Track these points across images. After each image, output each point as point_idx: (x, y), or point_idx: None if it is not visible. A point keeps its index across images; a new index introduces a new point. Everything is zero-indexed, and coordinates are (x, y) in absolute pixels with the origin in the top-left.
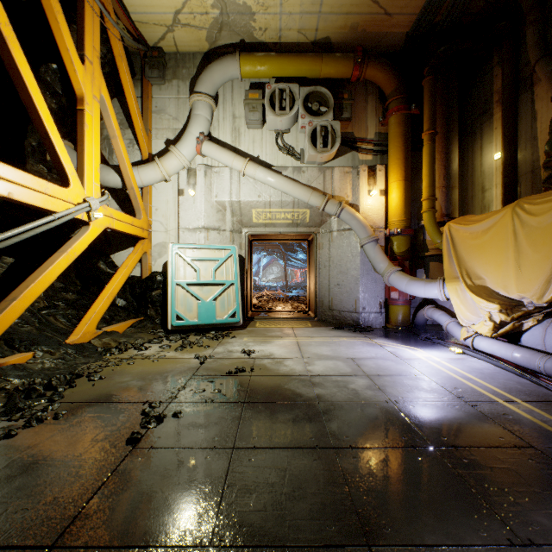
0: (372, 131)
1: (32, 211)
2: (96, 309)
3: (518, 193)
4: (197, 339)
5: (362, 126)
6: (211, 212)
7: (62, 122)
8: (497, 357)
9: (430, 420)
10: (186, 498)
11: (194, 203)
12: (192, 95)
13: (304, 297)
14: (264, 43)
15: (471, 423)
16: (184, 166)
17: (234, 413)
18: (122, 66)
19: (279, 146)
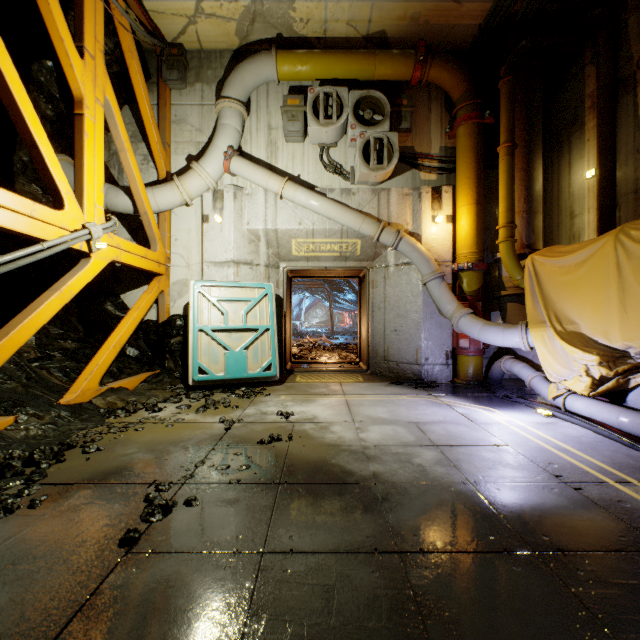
0: (436, 145)
1: (22, 241)
2: (99, 360)
3: (617, 219)
4: (223, 397)
5: (425, 139)
6: (242, 243)
7: (60, 132)
8: (597, 421)
9: (524, 510)
10: (193, 635)
11: (221, 231)
12: (219, 100)
13: (354, 345)
14: (306, 38)
15: (578, 514)
16: (209, 187)
17: (265, 499)
18: (132, 65)
19: (323, 163)
